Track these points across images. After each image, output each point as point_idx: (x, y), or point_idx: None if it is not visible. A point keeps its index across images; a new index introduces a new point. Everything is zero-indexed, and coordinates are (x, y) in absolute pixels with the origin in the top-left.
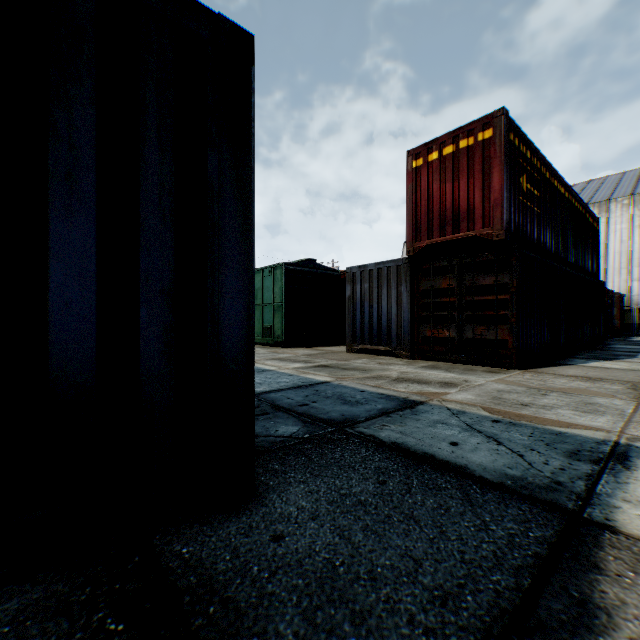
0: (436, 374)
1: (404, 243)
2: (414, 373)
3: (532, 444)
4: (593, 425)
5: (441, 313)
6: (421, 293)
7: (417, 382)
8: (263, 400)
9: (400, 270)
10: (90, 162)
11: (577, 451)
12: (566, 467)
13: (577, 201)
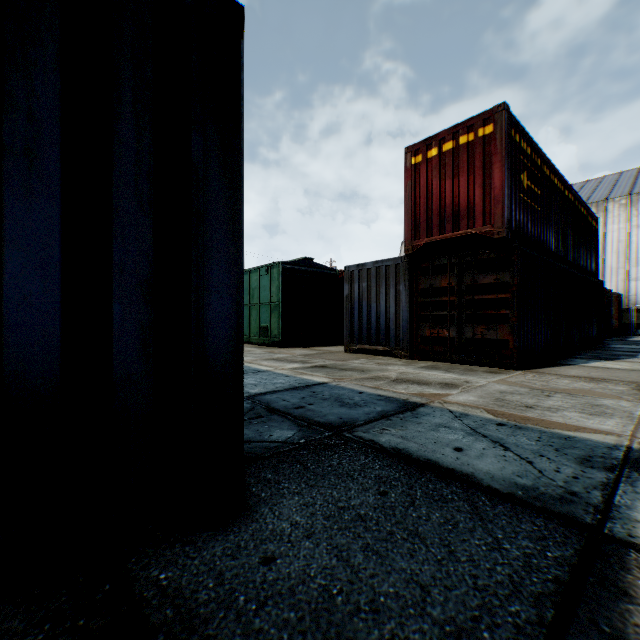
0: (436, 375)
1: (402, 243)
2: (413, 374)
3: (541, 449)
4: (602, 428)
5: (440, 312)
6: (420, 292)
7: (417, 383)
8: (258, 402)
9: (399, 269)
10: (54, 137)
11: (589, 457)
12: (579, 475)
13: (577, 200)
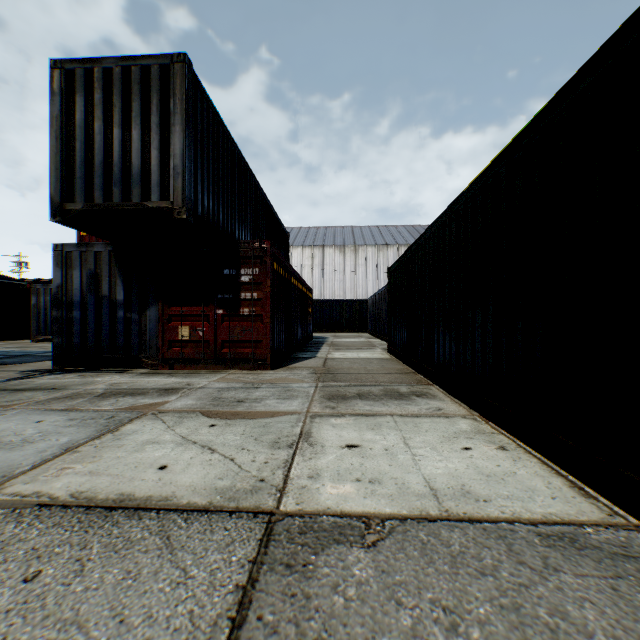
0: None
1: None
2: None
3: None
4: None
5: None
6: None
7: None
8: None
9: None
10: None
11: None
12: None
13: None
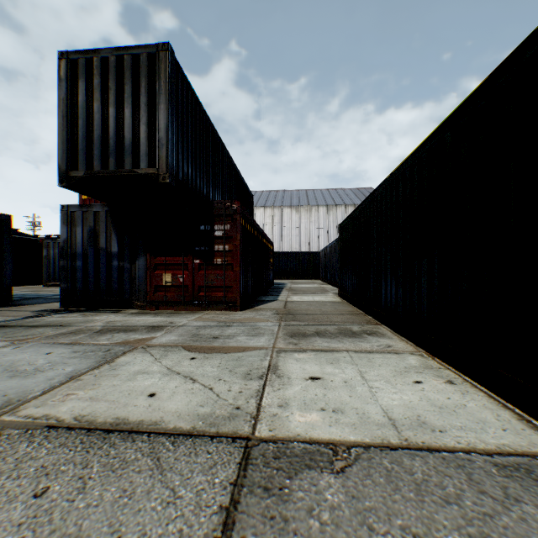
0: None
1: None
2: None
3: None
4: None
5: None
6: None
7: None
8: None
9: None
10: None
11: None
12: None
13: None
